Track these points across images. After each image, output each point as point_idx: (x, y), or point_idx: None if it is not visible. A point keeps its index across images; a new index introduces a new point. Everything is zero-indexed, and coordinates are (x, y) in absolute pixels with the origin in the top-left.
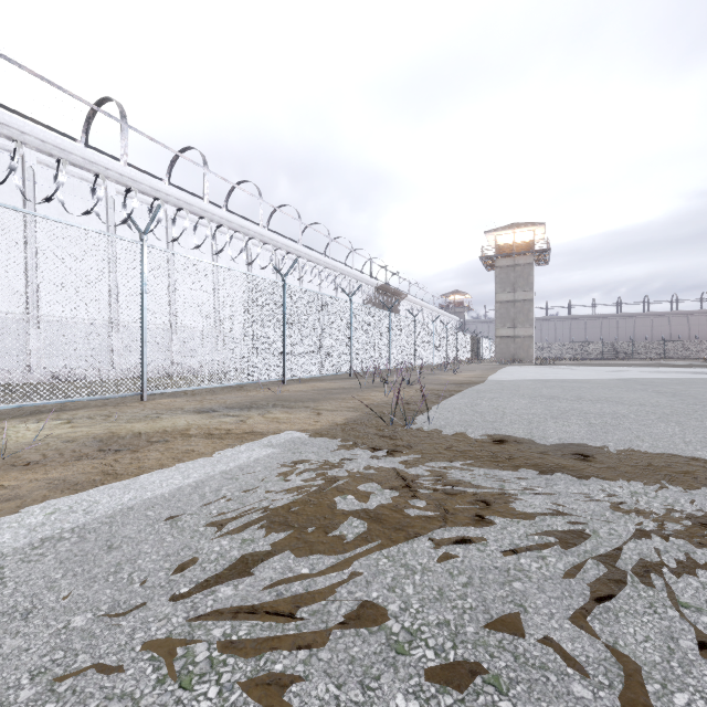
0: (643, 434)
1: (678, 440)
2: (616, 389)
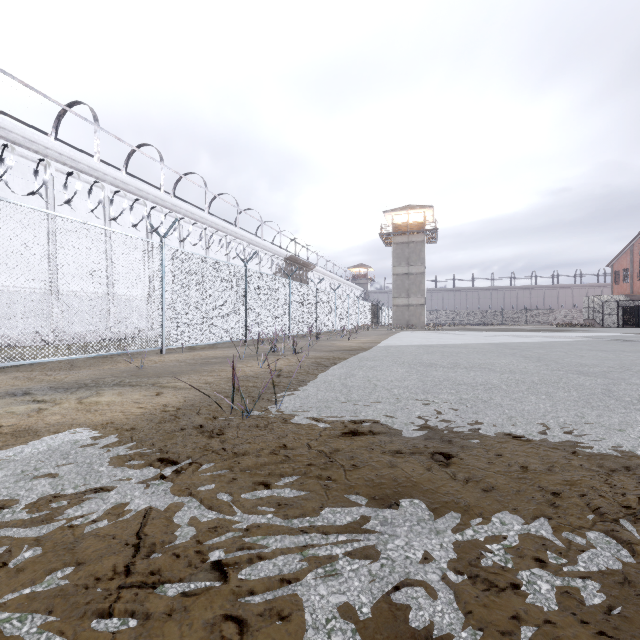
0: (515, 414)
1: (552, 421)
2: (489, 354)
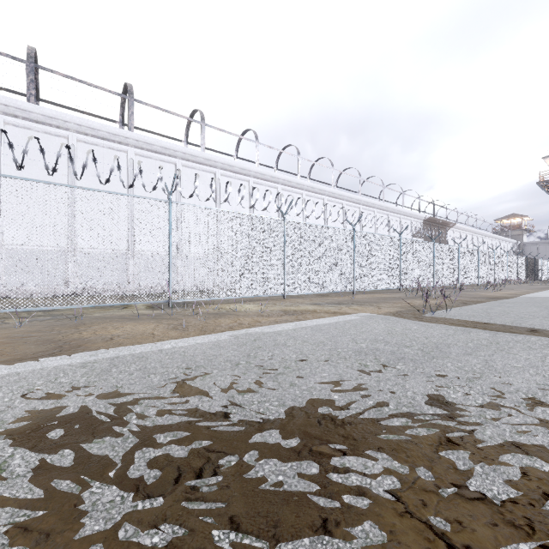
0: None
1: None
2: None
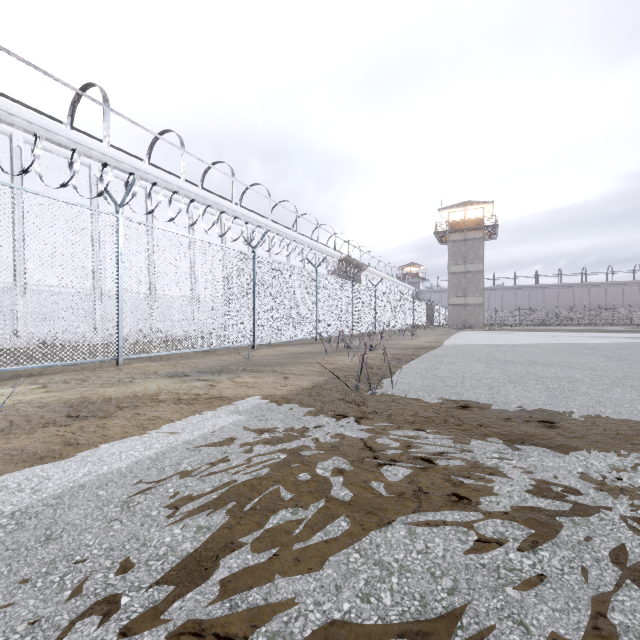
0: (603, 399)
1: (639, 405)
2: (565, 353)
